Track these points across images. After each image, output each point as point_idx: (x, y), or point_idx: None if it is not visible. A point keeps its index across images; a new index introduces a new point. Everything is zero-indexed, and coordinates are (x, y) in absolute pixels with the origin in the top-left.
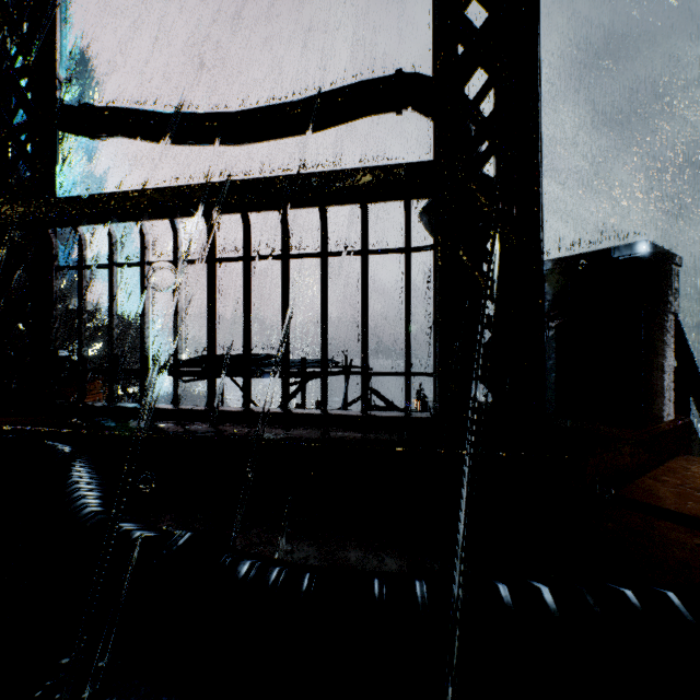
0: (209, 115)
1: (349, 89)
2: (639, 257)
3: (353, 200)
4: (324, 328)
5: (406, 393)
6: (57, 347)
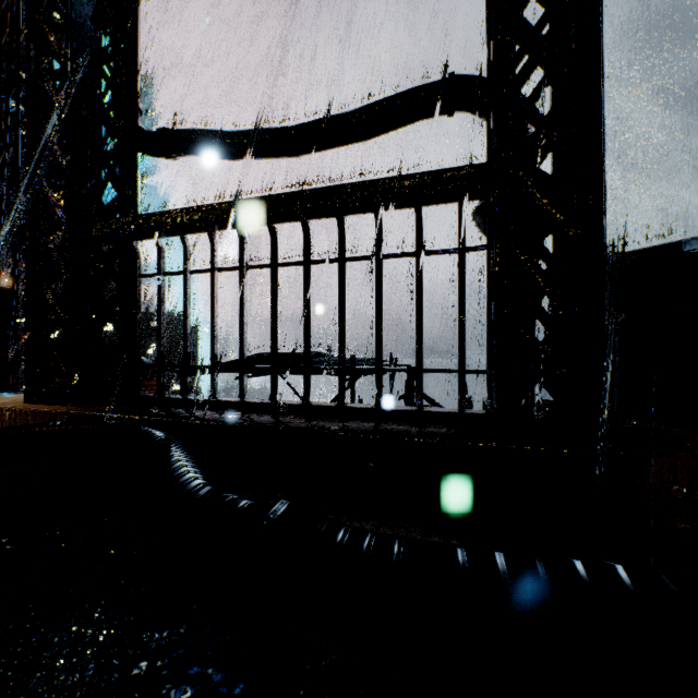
0: (270, 131)
1: (402, 96)
2: None
3: (409, 204)
4: (379, 327)
5: (460, 390)
6: (140, 345)
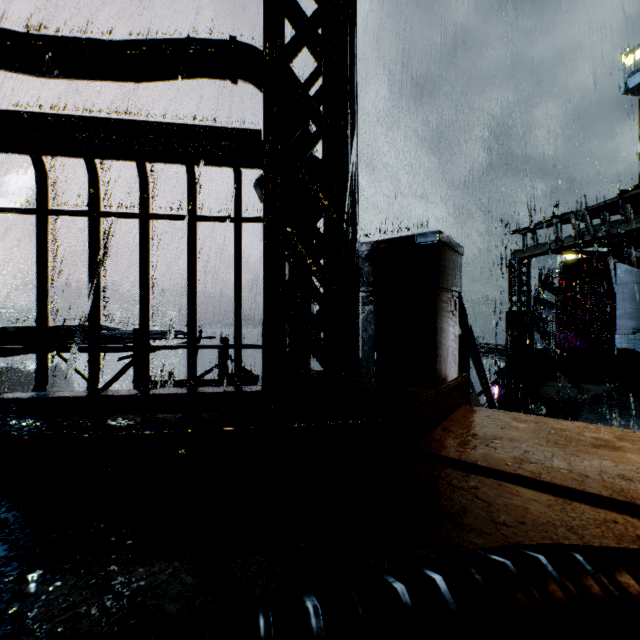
0: None
1: (178, 42)
2: (434, 244)
3: (175, 159)
4: (143, 298)
5: (236, 366)
6: None
